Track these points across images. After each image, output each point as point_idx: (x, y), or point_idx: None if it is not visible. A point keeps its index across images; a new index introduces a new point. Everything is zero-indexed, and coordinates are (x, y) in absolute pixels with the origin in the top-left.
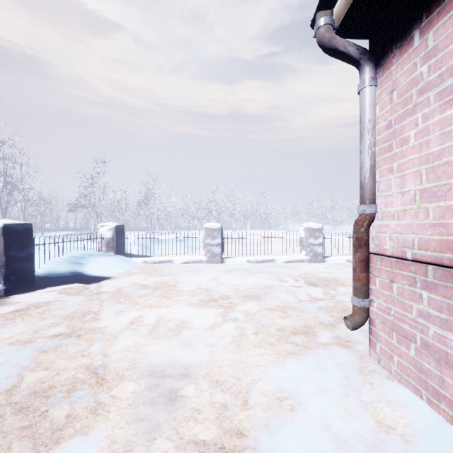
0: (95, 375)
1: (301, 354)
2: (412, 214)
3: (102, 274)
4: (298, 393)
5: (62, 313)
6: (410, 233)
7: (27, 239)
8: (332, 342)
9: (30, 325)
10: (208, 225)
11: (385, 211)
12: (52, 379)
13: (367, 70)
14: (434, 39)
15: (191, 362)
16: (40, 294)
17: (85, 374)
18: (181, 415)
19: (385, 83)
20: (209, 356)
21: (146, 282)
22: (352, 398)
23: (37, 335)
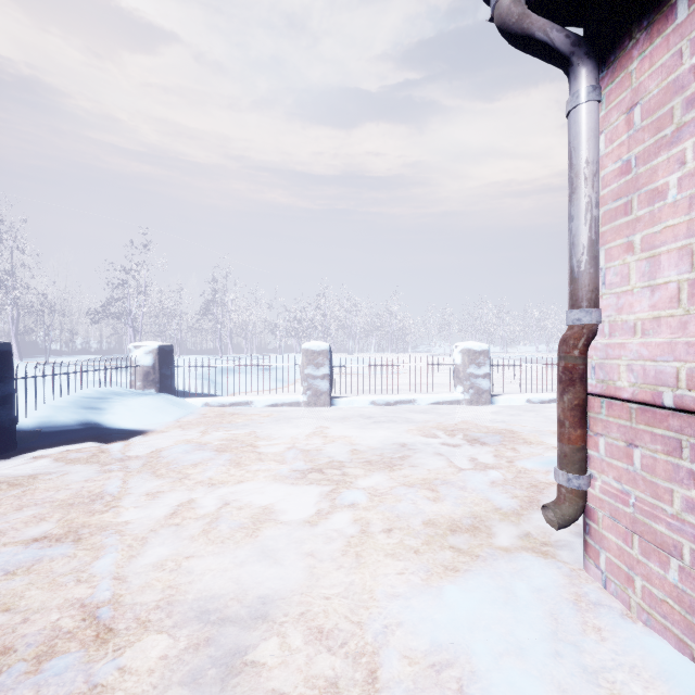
0: (96, 622)
1: (469, 572)
2: (673, 326)
3: (135, 427)
4: (469, 655)
5: (55, 497)
6: (672, 360)
7: (3, 369)
8: (519, 545)
9: None
10: (309, 345)
11: (617, 321)
12: (13, 631)
13: (584, 74)
14: None
15: (274, 590)
16: (23, 462)
17: (76, 620)
18: None
19: (617, 95)
20: (306, 577)
21: (205, 439)
22: (569, 663)
23: (2, 539)
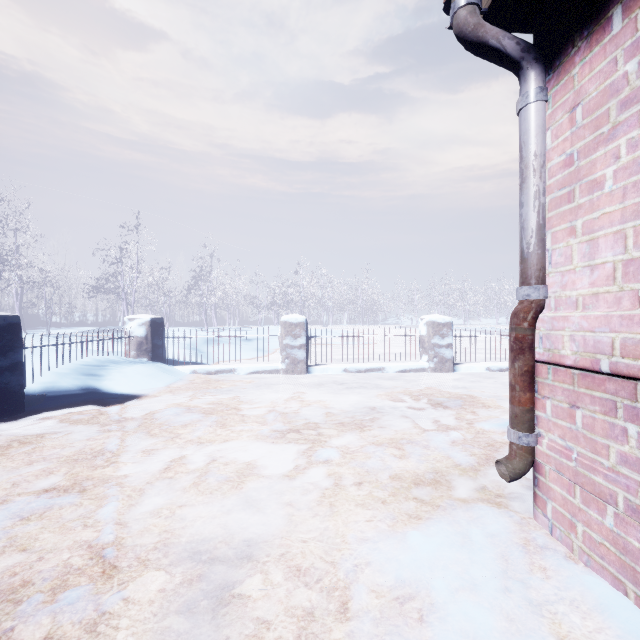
0: (102, 560)
1: (430, 520)
2: (609, 301)
3: (130, 391)
4: (429, 589)
5: (61, 454)
6: (608, 331)
7: (13, 339)
8: (475, 497)
9: (7, 473)
10: (287, 318)
11: (562, 297)
12: (30, 568)
13: (533, 76)
14: None
15: (257, 535)
16: (31, 423)
17: (85, 559)
18: (238, 633)
19: (562, 96)
20: (286, 523)
21: (194, 403)
22: (516, 597)
23: (16, 490)
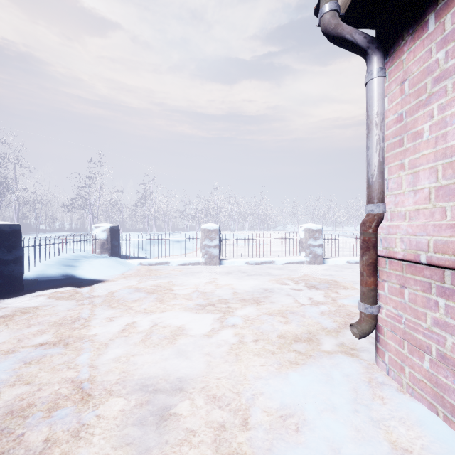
0: (81, 390)
1: (305, 365)
2: (426, 214)
3: (96, 277)
4: (303, 410)
5: (50, 320)
6: (425, 235)
7: (16, 241)
8: (336, 350)
9: (14, 333)
10: (206, 226)
11: (395, 211)
12: (33, 395)
13: (375, 60)
14: (452, 22)
15: (186, 374)
16: (29, 299)
17: (69, 390)
18: (174, 438)
19: (395, 74)
20: (205, 367)
21: (141, 285)
22: (362, 416)
23: (20, 344)
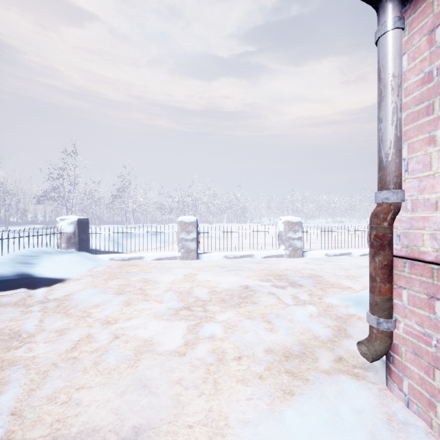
0: None
1: (302, 396)
2: None
3: (57, 276)
4: None
5: None
6: None
7: None
8: (336, 369)
9: None
10: (182, 218)
11: (419, 199)
12: None
13: (391, 7)
14: None
15: (147, 420)
16: None
17: None
18: None
19: (419, 22)
20: (174, 405)
21: (107, 285)
22: None
23: None
